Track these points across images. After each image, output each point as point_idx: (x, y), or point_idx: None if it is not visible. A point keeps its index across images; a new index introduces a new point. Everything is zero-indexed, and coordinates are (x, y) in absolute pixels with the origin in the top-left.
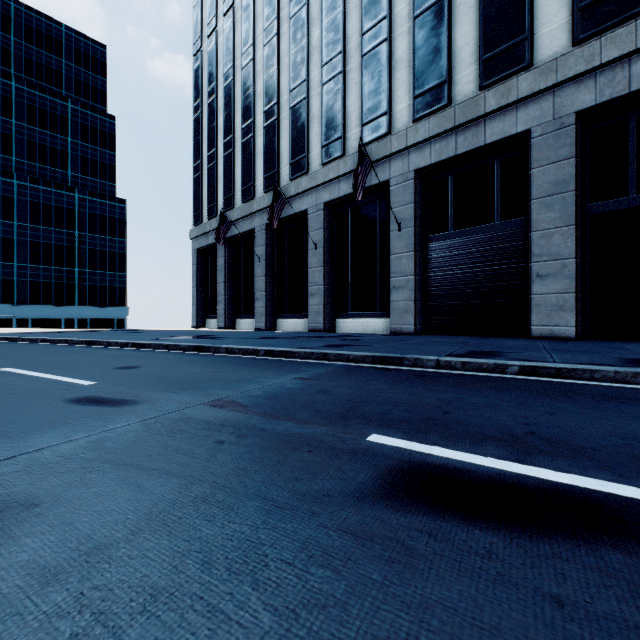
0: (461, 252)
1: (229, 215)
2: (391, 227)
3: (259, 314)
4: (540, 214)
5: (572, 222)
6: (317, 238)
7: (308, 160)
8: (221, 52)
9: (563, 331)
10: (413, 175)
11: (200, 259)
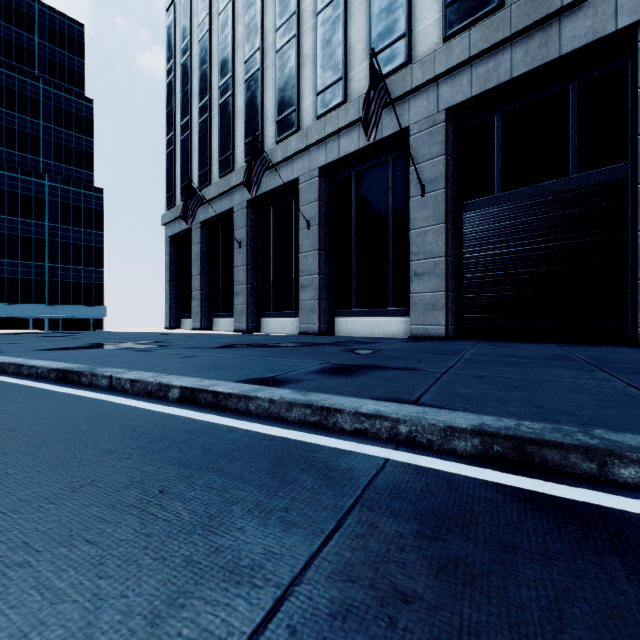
0: (514, 222)
1: (204, 193)
2: (411, 191)
3: (239, 312)
4: None
5: None
6: (310, 214)
7: (298, 115)
8: None
9: None
10: (444, 116)
11: (174, 248)
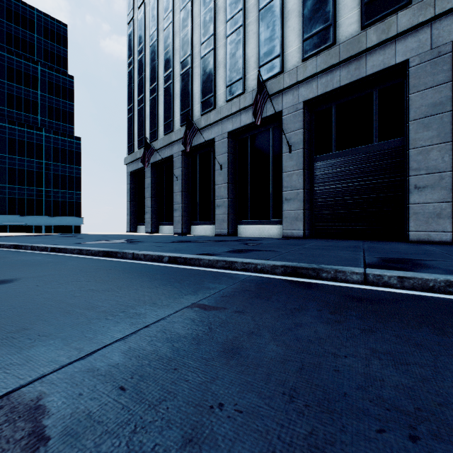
0: (343, 169)
1: (154, 145)
2: (283, 149)
3: (177, 222)
4: (418, 133)
5: (449, 139)
6: (222, 160)
7: (215, 98)
8: (148, 19)
9: (440, 236)
10: (302, 105)
11: (133, 180)
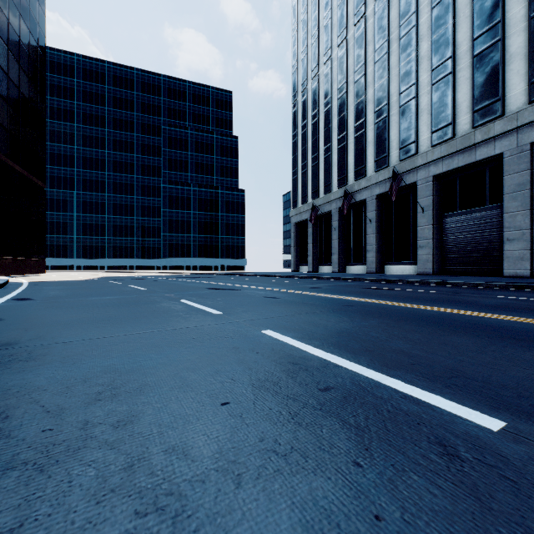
0: (464, 224)
1: (315, 202)
2: (418, 210)
3: (334, 263)
4: (509, 203)
5: (528, 208)
6: (371, 216)
7: (366, 169)
8: (310, 101)
9: (522, 273)
10: (431, 179)
11: (296, 229)
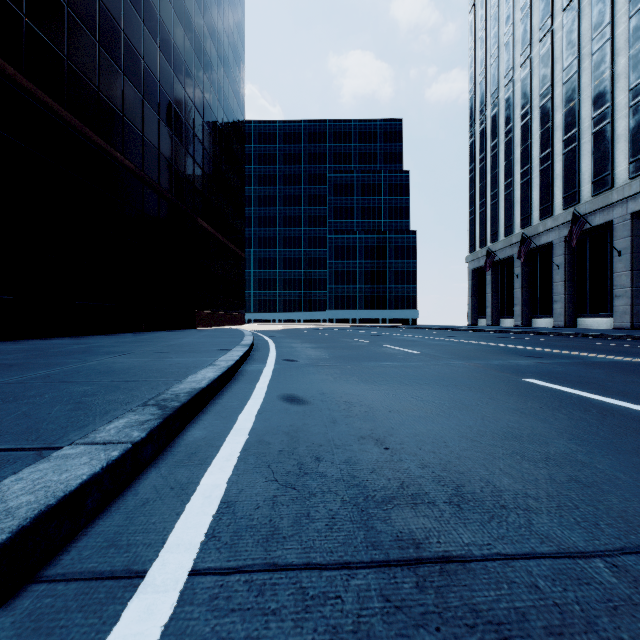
0: None
1: (494, 246)
2: (613, 254)
3: (516, 315)
4: None
5: None
6: (559, 261)
7: (552, 207)
8: (489, 130)
9: None
10: (629, 217)
11: (473, 276)
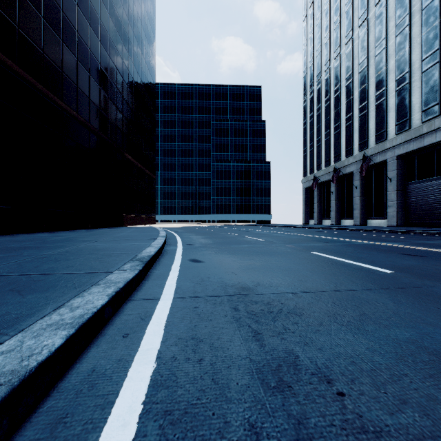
0: (420, 190)
1: (319, 173)
2: (387, 180)
3: (332, 218)
4: None
5: None
6: (356, 184)
7: (353, 149)
8: (315, 98)
9: None
10: (396, 158)
11: (306, 192)
